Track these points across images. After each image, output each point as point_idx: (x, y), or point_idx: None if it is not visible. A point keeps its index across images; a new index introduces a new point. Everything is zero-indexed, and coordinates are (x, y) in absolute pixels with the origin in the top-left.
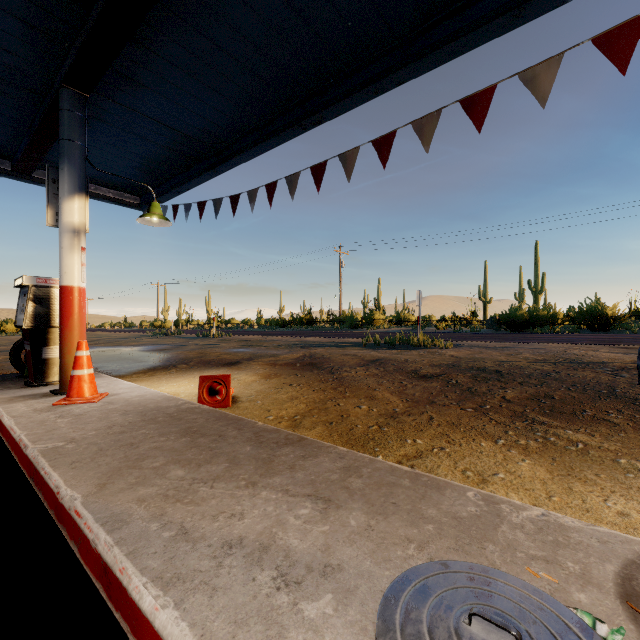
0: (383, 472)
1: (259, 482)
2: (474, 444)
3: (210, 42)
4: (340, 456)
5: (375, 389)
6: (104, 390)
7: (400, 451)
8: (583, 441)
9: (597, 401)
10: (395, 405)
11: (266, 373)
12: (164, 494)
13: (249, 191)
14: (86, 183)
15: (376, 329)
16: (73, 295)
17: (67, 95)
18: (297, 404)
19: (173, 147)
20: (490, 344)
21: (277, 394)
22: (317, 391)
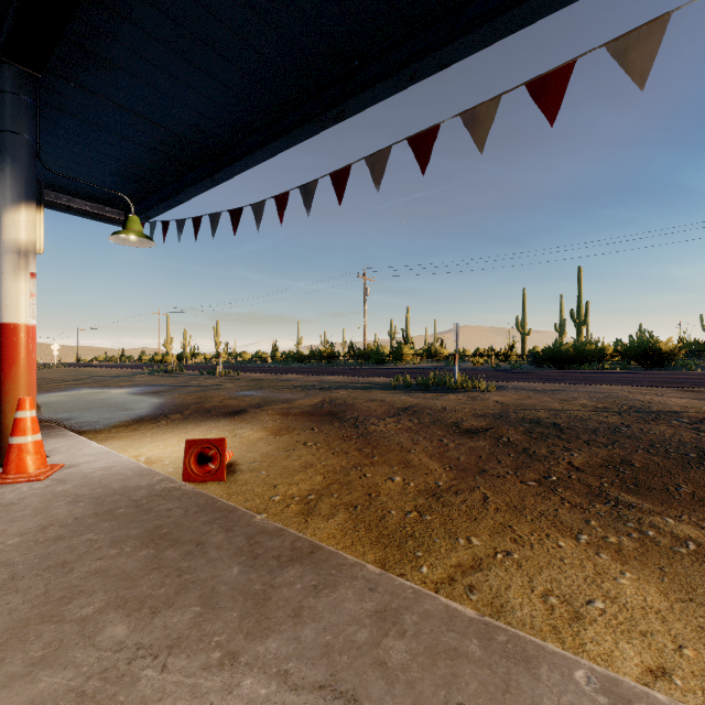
0: (436, 622)
1: (242, 653)
2: (550, 544)
3: (196, 4)
4: (370, 586)
5: (410, 450)
6: (61, 458)
7: (451, 558)
8: (693, 538)
9: (689, 470)
10: (437, 476)
11: (276, 427)
12: (79, 690)
13: (254, 204)
14: (39, 190)
15: (405, 365)
16: (17, 335)
17: (9, 73)
18: (312, 476)
19: (160, 149)
20: (537, 386)
21: (287, 459)
22: (338, 454)
